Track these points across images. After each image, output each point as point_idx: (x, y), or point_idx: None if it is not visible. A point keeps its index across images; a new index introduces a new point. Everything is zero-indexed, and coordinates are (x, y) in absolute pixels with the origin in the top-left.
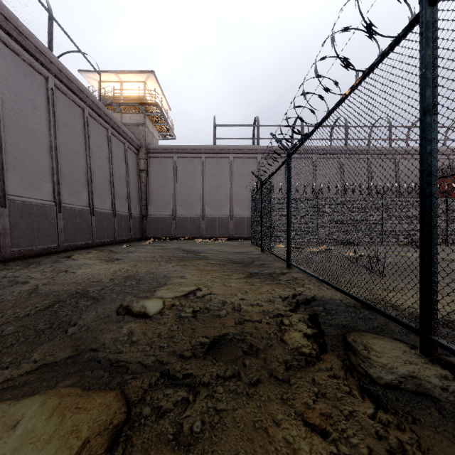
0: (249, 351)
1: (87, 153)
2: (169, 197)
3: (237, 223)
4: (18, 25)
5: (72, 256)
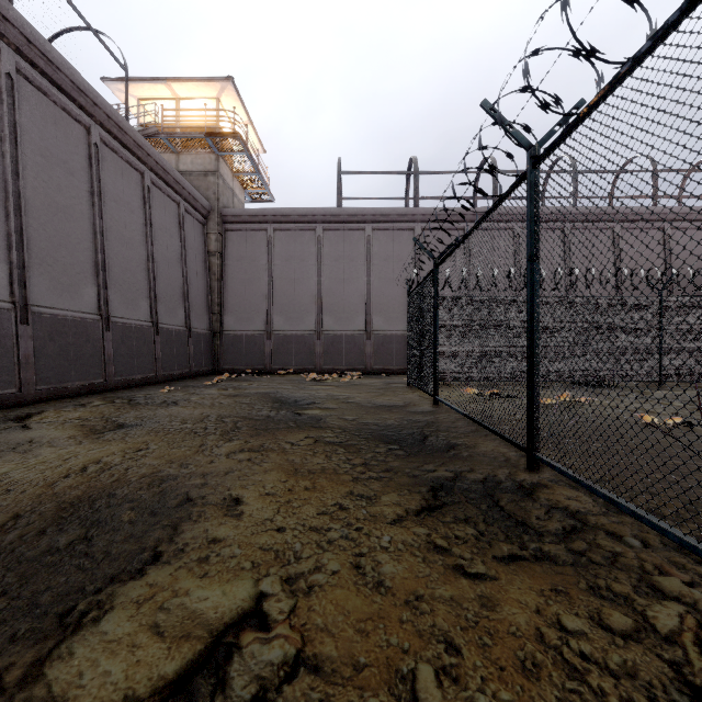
0: None
1: (96, 212)
2: (260, 299)
3: (378, 345)
4: None
5: (34, 415)
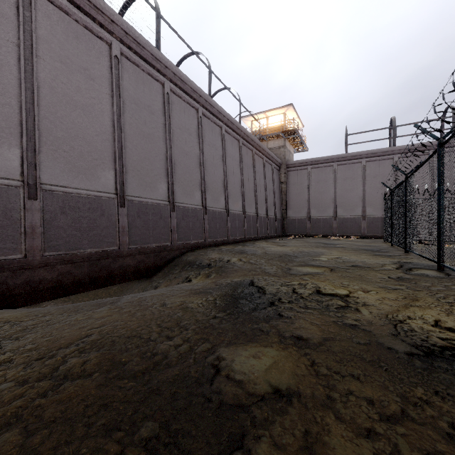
0: (366, 266)
1: (254, 178)
2: (304, 202)
3: (369, 223)
4: (231, 120)
5: (255, 243)
